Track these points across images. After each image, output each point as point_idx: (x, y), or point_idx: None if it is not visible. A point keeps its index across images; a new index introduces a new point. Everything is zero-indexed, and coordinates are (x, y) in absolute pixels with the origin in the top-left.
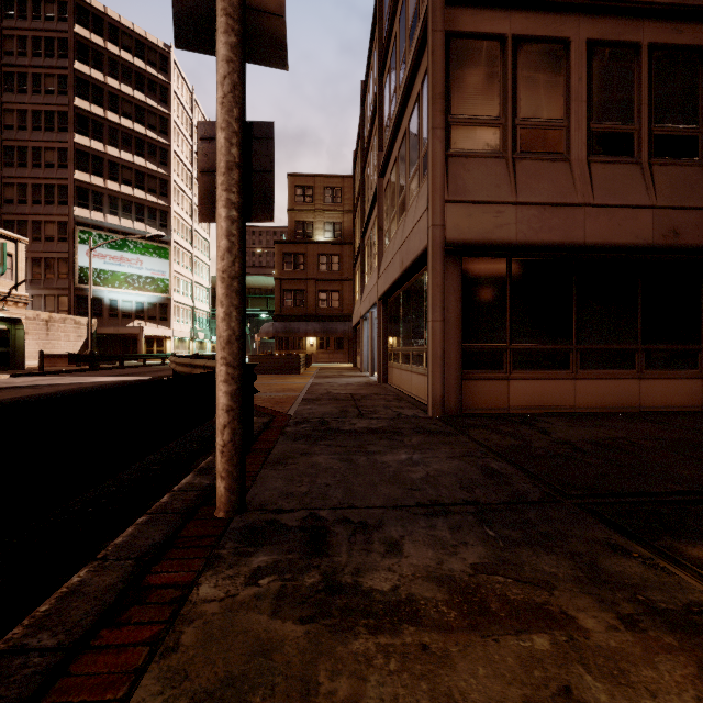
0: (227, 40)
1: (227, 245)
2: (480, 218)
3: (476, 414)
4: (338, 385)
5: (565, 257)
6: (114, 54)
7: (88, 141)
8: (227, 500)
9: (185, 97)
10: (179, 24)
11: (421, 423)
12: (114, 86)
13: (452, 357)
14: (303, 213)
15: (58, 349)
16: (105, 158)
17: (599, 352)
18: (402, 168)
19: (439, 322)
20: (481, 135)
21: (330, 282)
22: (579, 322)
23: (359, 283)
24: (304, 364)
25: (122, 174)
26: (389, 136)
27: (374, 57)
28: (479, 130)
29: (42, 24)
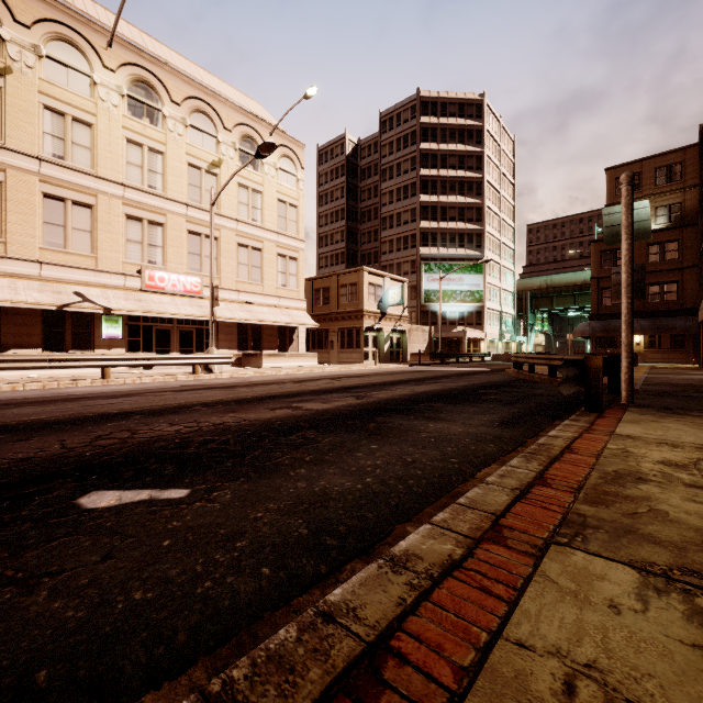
0: (627, 243)
1: (627, 312)
2: None
3: None
4: (677, 379)
5: None
6: (444, 124)
7: (428, 197)
8: (627, 398)
9: (494, 129)
10: (605, 239)
11: None
12: (444, 148)
13: None
14: None
15: (414, 349)
16: (438, 206)
17: None
18: None
19: None
20: None
21: (663, 273)
22: None
23: None
24: None
25: (449, 214)
26: None
27: None
28: None
29: (401, 128)
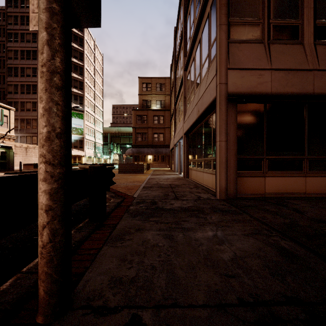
0: None
1: (46, 37)
2: (249, 78)
3: (245, 197)
4: (163, 179)
5: (299, 103)
6: None
7: None
8: (46, 304)
9: (91, 43)
10: None
11: (214, 204)
12: None
13: (231, 163)
14: (146, 96)
15: (31, 161)
16: None
17: (320, 160)
18: (197, 61)
19: (224, 142)
20: (249, 29)
21: (159, 129)
22: (308, 142)
23: (173, 128)
24: (146, 168)
25: None
26: (190, 46)
27: (181, 11)
28: (247, 26)
29: (25, 10)
